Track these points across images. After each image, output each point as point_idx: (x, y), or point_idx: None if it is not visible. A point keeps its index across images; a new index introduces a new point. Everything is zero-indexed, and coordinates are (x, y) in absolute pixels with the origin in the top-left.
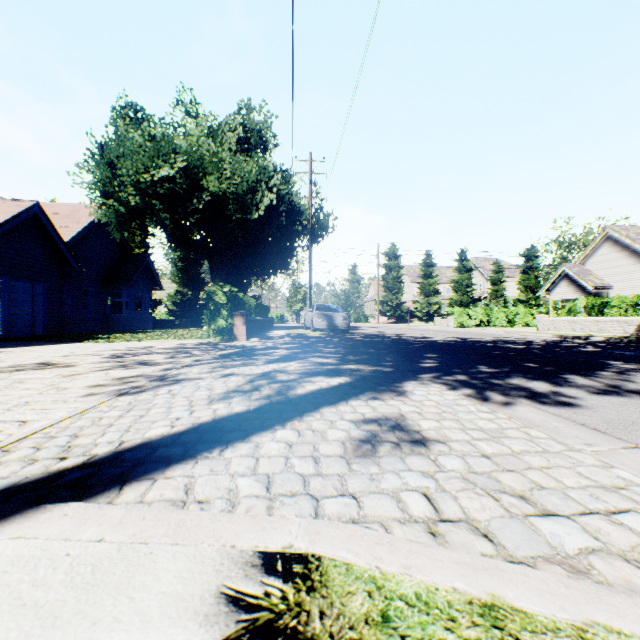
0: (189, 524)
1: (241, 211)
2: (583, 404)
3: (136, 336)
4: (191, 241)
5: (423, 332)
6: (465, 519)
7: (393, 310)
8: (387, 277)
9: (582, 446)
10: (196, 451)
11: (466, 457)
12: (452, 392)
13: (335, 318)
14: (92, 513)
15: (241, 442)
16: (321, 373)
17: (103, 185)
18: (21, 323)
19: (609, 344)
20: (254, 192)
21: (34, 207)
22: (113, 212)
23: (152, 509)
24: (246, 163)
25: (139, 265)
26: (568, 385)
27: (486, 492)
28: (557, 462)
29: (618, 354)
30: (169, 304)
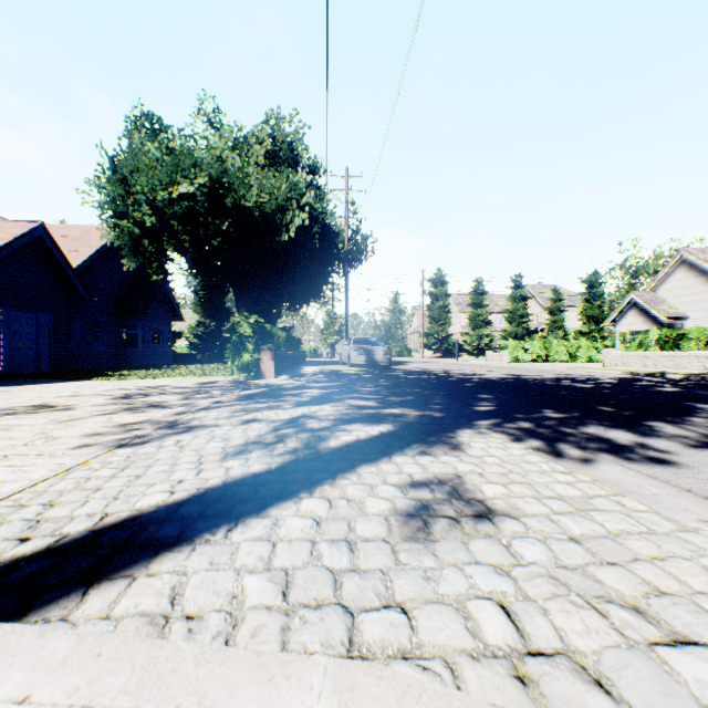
0: (162, 668)
1: (269, 233)
2: (681, 461)
3: (151, 373)
4: (214, 266)
5: (474, 368)
6: (565, 651)
7: (439, 343)
8: (433, 306)
9: (697, 524)
10: (195, 531)
11: (549, 541)
12: (517, 444)
13: (375, 352)
14: (26, 644)
15: (255, 517)
16: (359, 419)
17: (116, 204)
18: (24, 358)
19: (689, 383)
20: (284, 211)
21: (38, 229)
22: (127, 234)
23: (114, 637)
24: (275, 179)
25: (156, 293)
26: (656, 435)
27: (586, 601)
28: (671, 549)
29: (704, 395)
30: (190, 337)
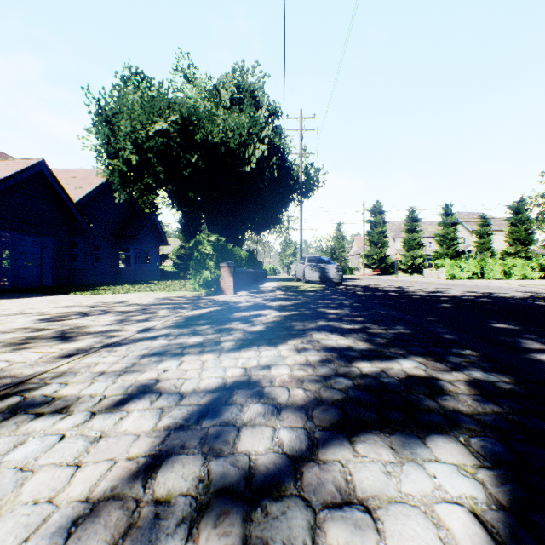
0: None
1: (234, 166)
2: None
3: (128, 288)
4: (188, 197)
5: (421, 285)
6: None
7: (378, 263)
8: (372, 232)
9: None
10: None
11: None
12: None
13: (328, 270)
14: None
15: None
16: (361, 408)
17: (109, 147)
18: (29, 275)
19: None
20: (246, 146)
21: (39, 164)
22: (117, 171)
23: None
24: (238, 117)
25: (145, 222)
26: None
27: None
28: None
29: None
30: (174, 258)
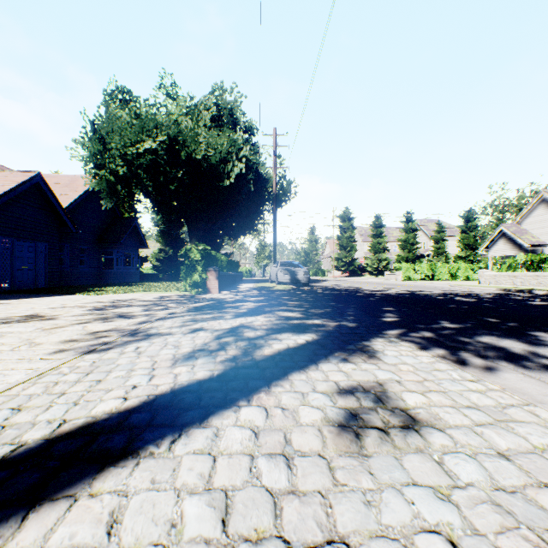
0: None
1: (214, 179)
2: None
3: (123, 289)
4: (171, 206)
5: (375, 285)
6: None
7: (347, 265)
8: (342, 237)
9: None
10: (141, 442)
11: (480, 458)
12: (425, 353)
13: (297, 273)
14: None
15: (198, 427)
16: (287, 329)
17: (96, 158)
18: (25, 277)
19: None
20: (226, 162)
21: (36, 177)
22: (104, 181)
23: None
24: (219, 137)
25: (128, 227)
26: (543, 344)
27: (540, 537)
28: None
29: None
30: (154, 261)
